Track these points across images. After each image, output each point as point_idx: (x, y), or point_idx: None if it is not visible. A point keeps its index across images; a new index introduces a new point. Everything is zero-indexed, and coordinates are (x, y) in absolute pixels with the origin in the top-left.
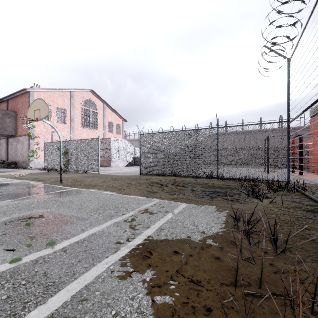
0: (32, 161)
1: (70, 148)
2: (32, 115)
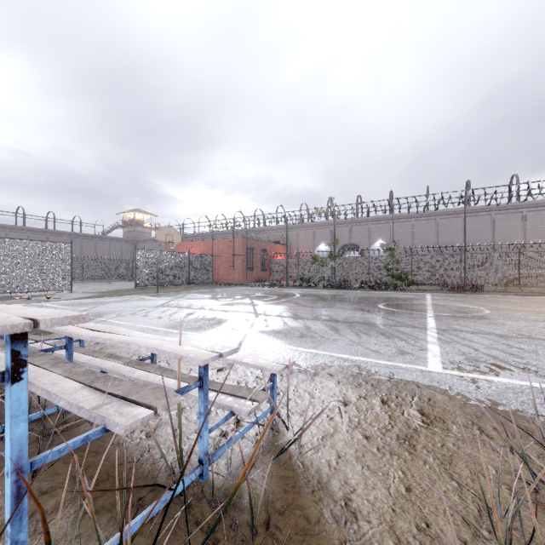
0: None
1: None
2: (163, 237)
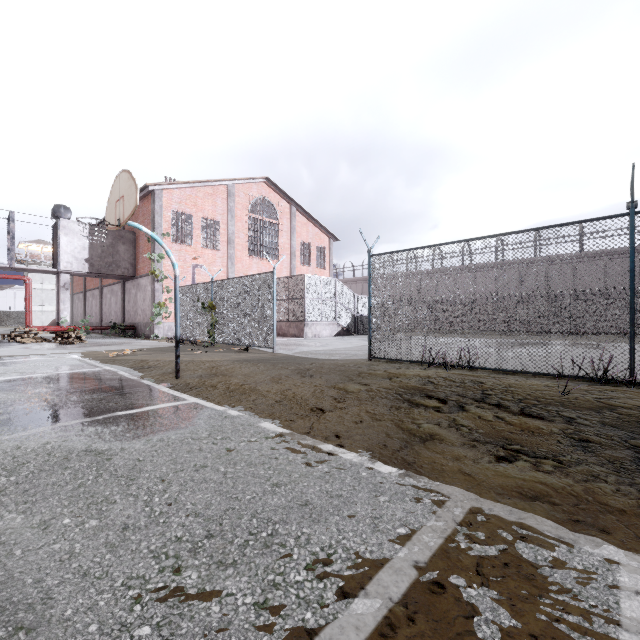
0: (159, 324)
1: (220, 297)
2: (112, 215)
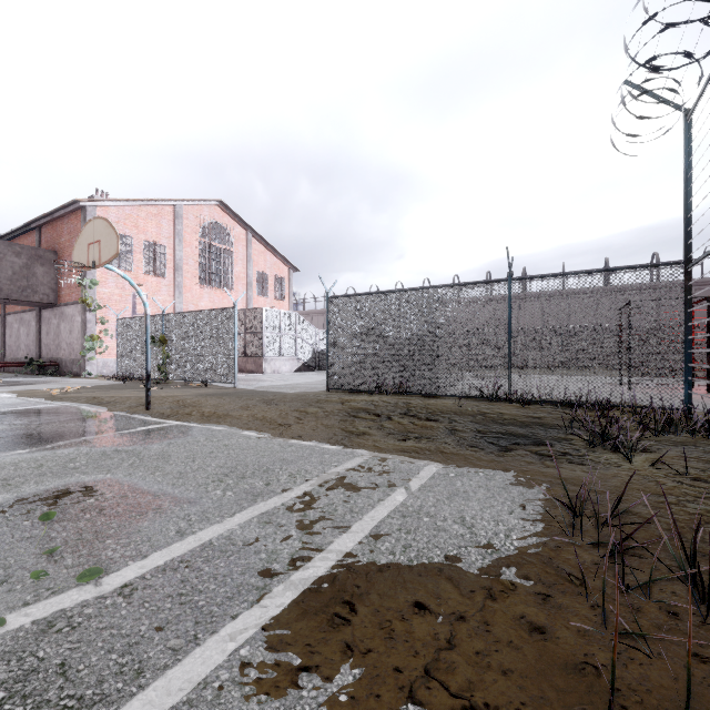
0: (91, 359)
1: (173, 331)
2: (82, 255)
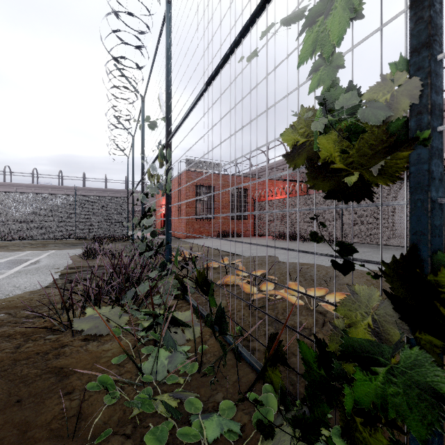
0: None
1: None
2: None
